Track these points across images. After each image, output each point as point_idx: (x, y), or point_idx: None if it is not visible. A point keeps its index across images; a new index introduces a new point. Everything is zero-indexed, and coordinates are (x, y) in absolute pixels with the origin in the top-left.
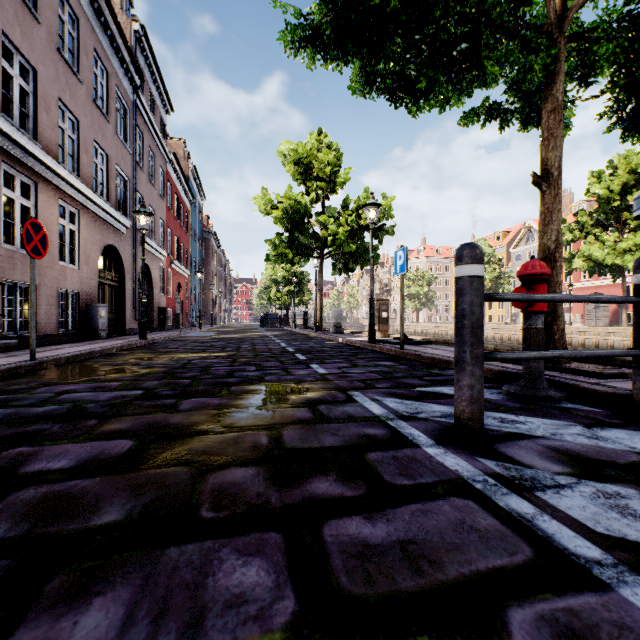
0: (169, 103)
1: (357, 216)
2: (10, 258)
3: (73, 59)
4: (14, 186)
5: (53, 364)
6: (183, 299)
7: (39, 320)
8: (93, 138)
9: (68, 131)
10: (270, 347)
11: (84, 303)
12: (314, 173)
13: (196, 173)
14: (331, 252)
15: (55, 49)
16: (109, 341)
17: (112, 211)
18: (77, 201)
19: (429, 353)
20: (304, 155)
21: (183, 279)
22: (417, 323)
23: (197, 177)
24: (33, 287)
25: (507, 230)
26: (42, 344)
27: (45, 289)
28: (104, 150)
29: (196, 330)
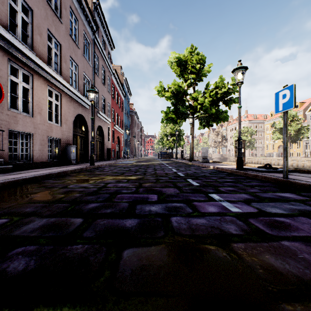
0: (112, 44)
1: (215, 92)
2: (14, 117)
3: (57, 10)
4: (18, 75)
5: (9, 185)
6: (120, 144)
7: (34, 154)
8: (69, 55)
9: (54, 49)
10: (166, 172)
11: (64, 145)
12: (188, 71)
13: (126, 82)
14: (198, 115)
15: (45, 1)
16: (73, 166)
17: (80, 95)
18: (59, 88)
19: None
20: (183, 60)
21: (120, 134)
22: None
23: (127, 84)
24: None
25: (303, 101)
26: (36, 167)
27: (38, 136)
28: (76, 63)
29: (125, 160)
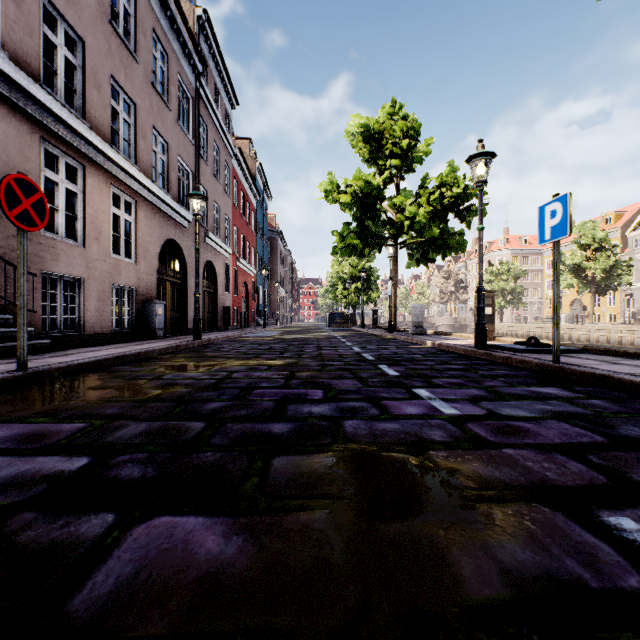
0: (234, 96)
1: (440, 195)
2: (52, 247)
3: (129, 38)
4: (58, 168)
5: (56, 374)
6: (249, 298)
7: (88, 317)
8: (151, 124)
9: (123, 114)
10: (340, 352)
11: (141, 300)
12: (387, 151)
13: (262, 171)
14: (406, 241)
15: (107, 22)
16: (161, 341)
17: (172, 202)
18: (133, 190)
19: (621, 372)
20: (376, 130)
21: (249, 278)
22: (501, 323)
23: (263, 175)
24: (22, 269)
25: (621, 210)
26: (90, 344)
27: (95, 284)
28: (164, 138)
29: (260, 329)
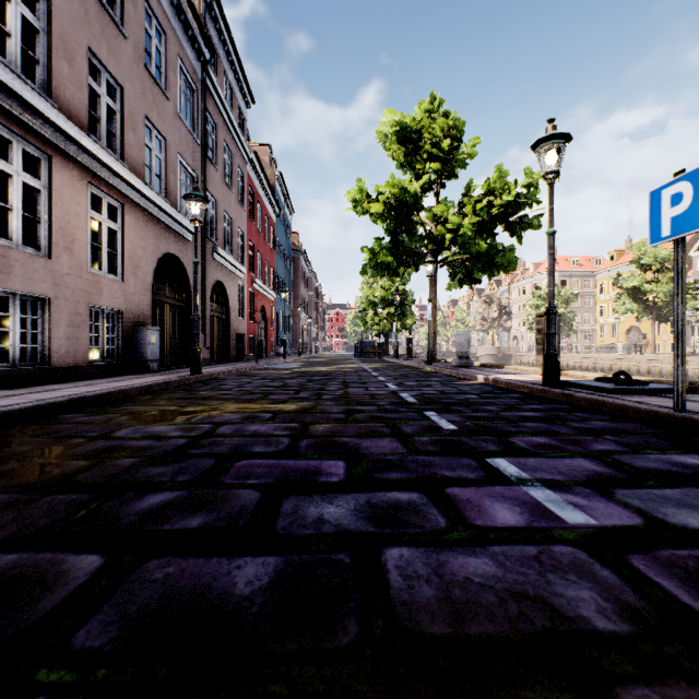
0: (249, 93)
1: (487, 204)
2: (1, 257)
3: (115, 6)
4: (12, 156)
5: None
6: (268, 325)
7: (55, 347)
8: (144, 114)
9: (106, 98)
10: (372, 391)
11: (130, 325)
12: (425, 154)
13: (283, 182)
14: (447, 258)
15: None
16: (150, 376)
17: (170, 209)
18: (119, 191)
19: None
20: (412, 128)
21: (268, 302)
22: None
23: (284, 187)
24: None
25: None
26: (57, 380)
27: (65, 304)
28: (161, 133)
29: (278, 361)
